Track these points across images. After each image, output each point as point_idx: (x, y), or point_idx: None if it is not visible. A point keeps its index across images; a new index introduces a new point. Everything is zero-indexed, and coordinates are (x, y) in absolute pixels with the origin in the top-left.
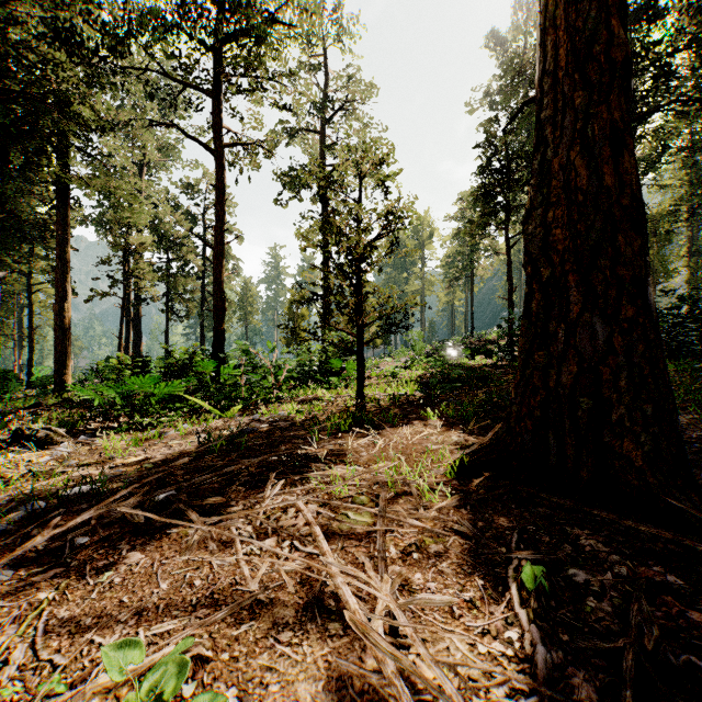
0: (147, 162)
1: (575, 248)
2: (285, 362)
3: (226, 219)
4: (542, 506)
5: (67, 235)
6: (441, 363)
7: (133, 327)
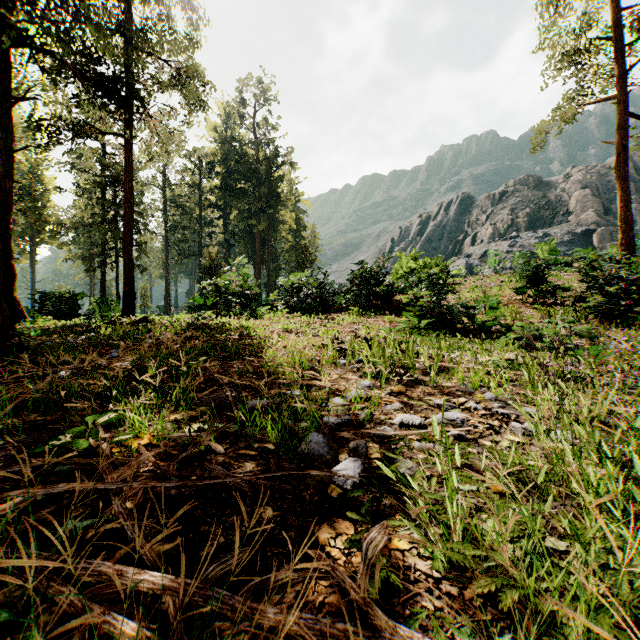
0: None
1: (167, 306)
2: None
3: None
4: None
5: None
6: None
7: None
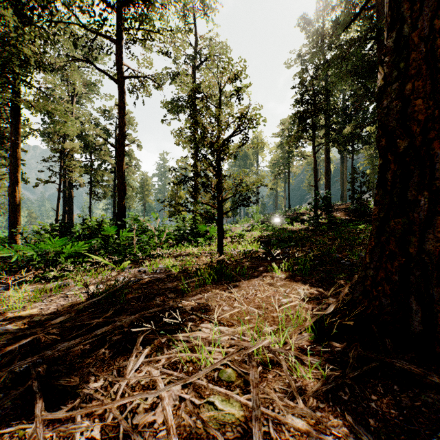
0: (77, 95)
1: None
2: (165, 227)
3: (130, 134)
4: (427, 387)
5: (18, 140)
6: (271, 228)
7: (67, 204)
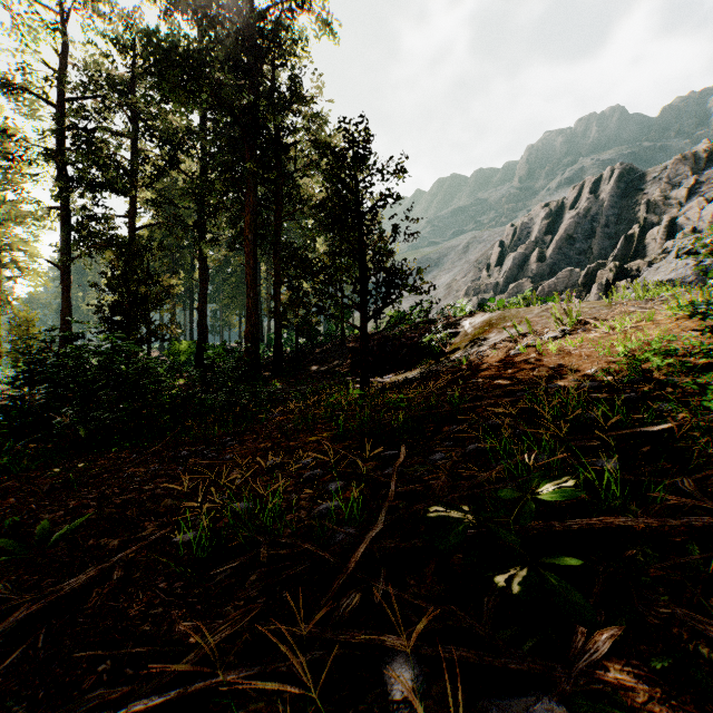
0: None
1: None
2: None
3: None
4: None
5: None
6: None
7: None
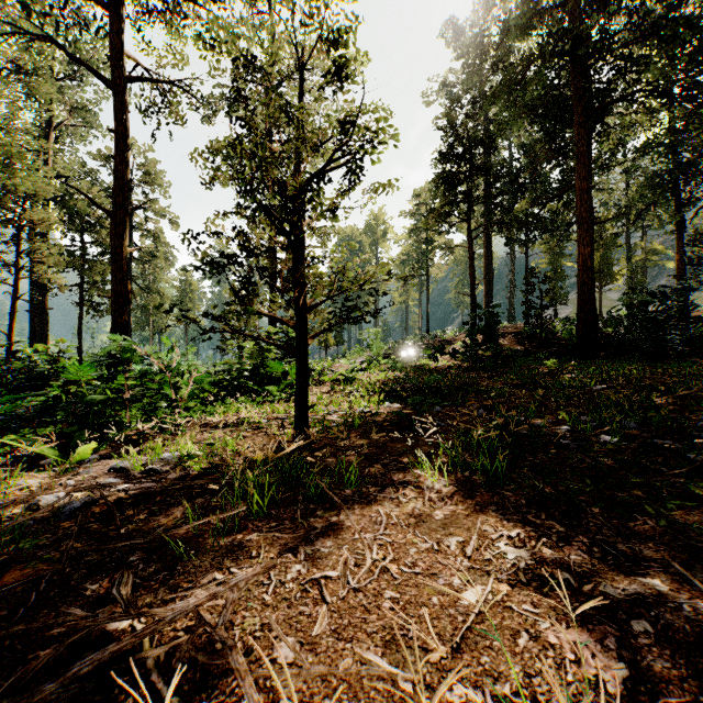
0: (56, 127)
1: None
2: (190, 367)
3: (158, 201)
4: None
5: None
6: (401, 365)
7: (37, 322)
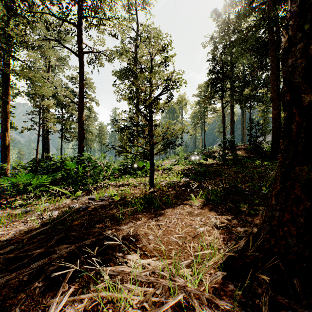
0: (52, 66)
1: None
2: (111, 164)
3: (90, 94)
4: None
5: (8, 99)
6: (192, 162)
7: (45, 145)
